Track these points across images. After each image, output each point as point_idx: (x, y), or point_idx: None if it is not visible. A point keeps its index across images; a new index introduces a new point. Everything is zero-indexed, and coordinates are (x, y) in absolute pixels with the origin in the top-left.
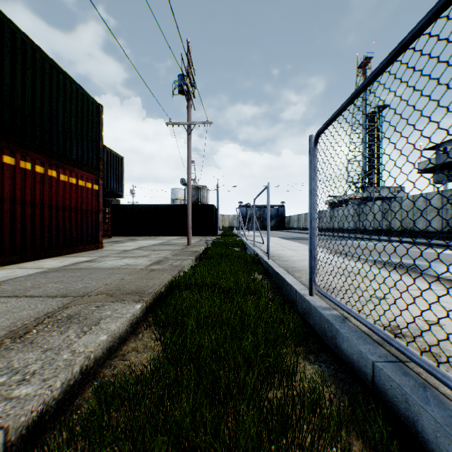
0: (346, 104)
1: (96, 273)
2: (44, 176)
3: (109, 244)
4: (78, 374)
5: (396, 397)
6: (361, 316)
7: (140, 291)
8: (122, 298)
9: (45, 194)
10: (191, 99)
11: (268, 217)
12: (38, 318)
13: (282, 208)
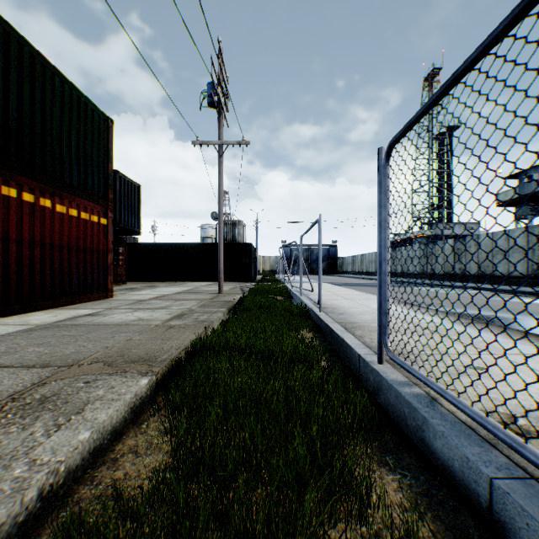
0: (437, 96)
1: (96, 332)
2: (35, 206)
3: (122, 291)
4: (33, 502)
5: None
6: (464, 402)
7: (150, 357)
8: (124, 368)
9: (36, 229)
10: (224, 113)
11: (320, 259)
12: None
13: (333, 248)
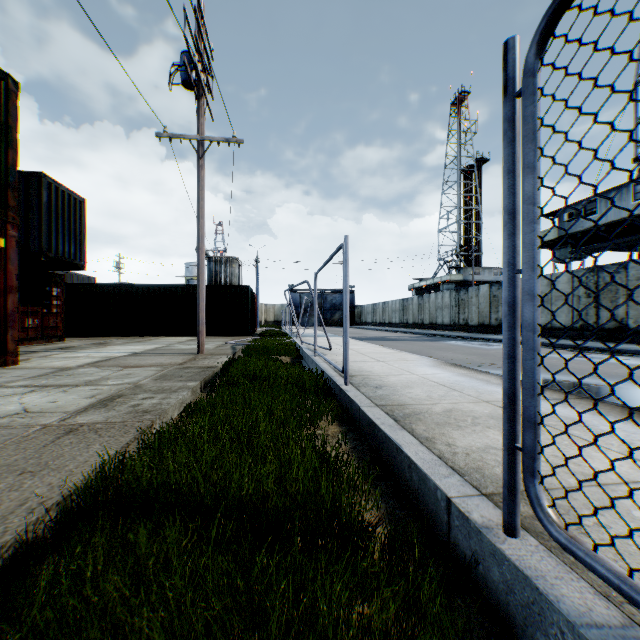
0: None
1: None
2: None
3: (47, 353)
4: None
5: None
6: None
7: None
8: None
9: None
10: (205, 96)
11: (346, 304)
12: None
13: (350, 295)
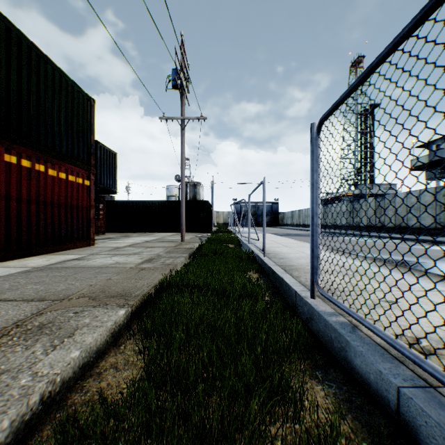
0: (357, 82)
1: (82, 273)
2: (31, 170)
3: (102, 240)
4: (36, 405)
5: (434, 439)
6: (378, 328)
7: (126, 293)
8: (105, 302)
9: (32, 189)
10: (185, 93)
11: (264, 214)
12: (5, 327)
13: (276, 205)
